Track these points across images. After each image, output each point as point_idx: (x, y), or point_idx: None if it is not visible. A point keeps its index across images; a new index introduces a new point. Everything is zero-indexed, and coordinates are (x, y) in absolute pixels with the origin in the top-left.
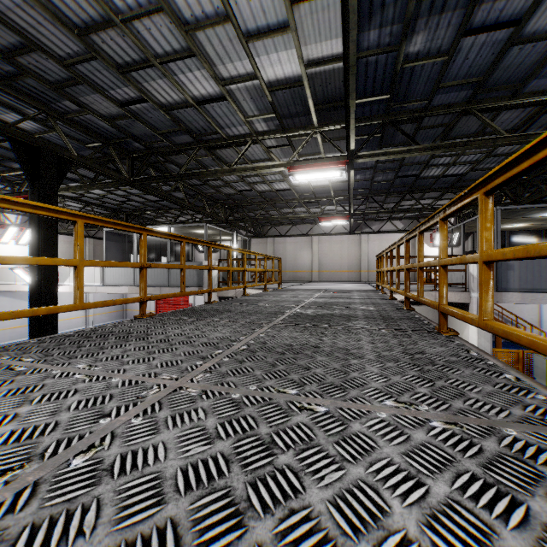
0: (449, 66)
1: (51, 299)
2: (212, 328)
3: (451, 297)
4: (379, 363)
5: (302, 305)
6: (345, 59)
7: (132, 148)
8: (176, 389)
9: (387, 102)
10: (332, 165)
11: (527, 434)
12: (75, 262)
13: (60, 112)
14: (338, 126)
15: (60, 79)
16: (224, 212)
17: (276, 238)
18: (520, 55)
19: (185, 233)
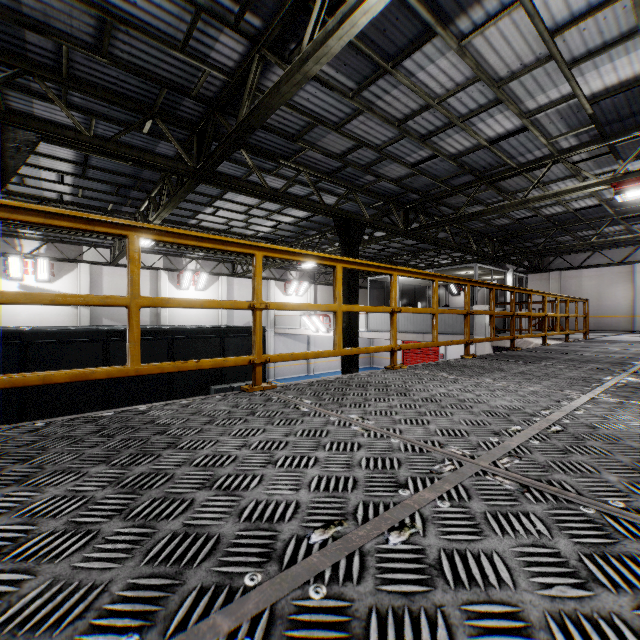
0: None
1: (355, 341)
2: (557, 369)
3: None
4: None
5: None
6: None
7: (407, 200)
8: (592, 398)
9: None
10: None
11: None
12: (434, 311)
13: (359, 185)
14: None
15: (370, 161)
16: (491, 247)
17: (564, 271)
18: None
19: None
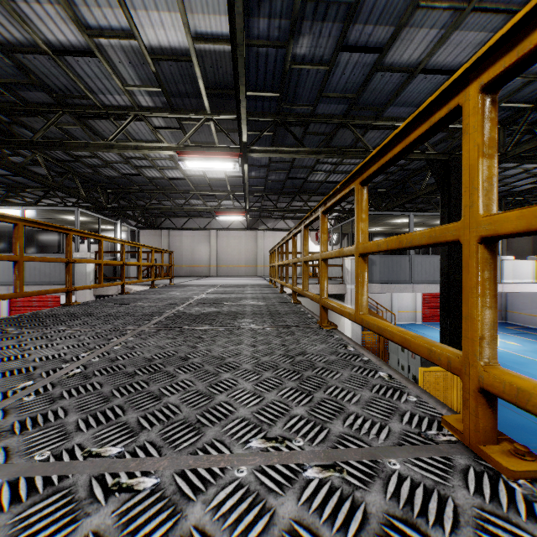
0: (330, 77)
1: None
2: (44, 343)
3: (332, 288)
4: (255, 375)
5: (188, 303)
6: (232, 34)
7: None
8: None
9: (278, 100)
10: (226, 155)
11: (411, 464)
12: None
13: None
14: (232, 117)
15: None
16: (106, 197)
17: (171, 230)
18: (382, 82)
19: (51, 219)
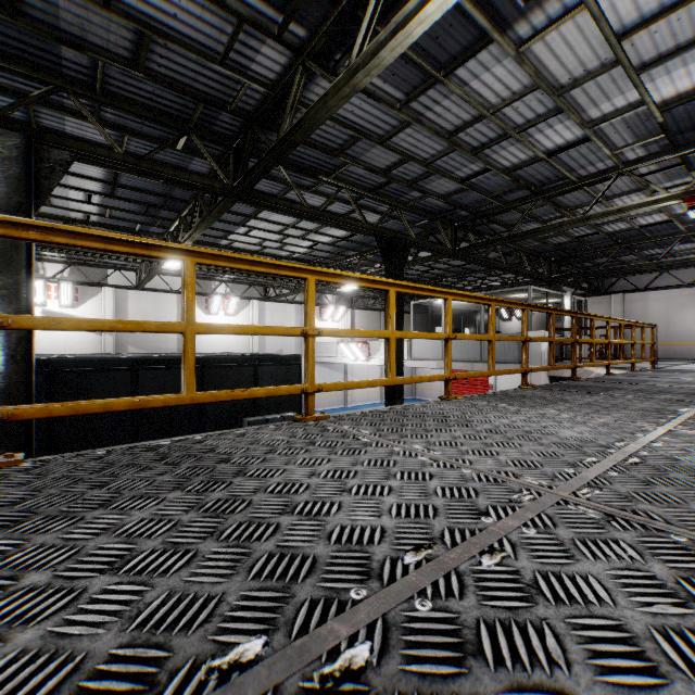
0: None
1: (400, 370)
2: (626, 400)
3: None
4: None
5: None
6: None
7: (455, 217)
8: (668, 430)
9: None
10: None
11: None
12: (490, 337)
13: (404, 202)
14: None
15: (416, 176)
16: (547, 267)
17: (627, 293)
18: None
19: None
